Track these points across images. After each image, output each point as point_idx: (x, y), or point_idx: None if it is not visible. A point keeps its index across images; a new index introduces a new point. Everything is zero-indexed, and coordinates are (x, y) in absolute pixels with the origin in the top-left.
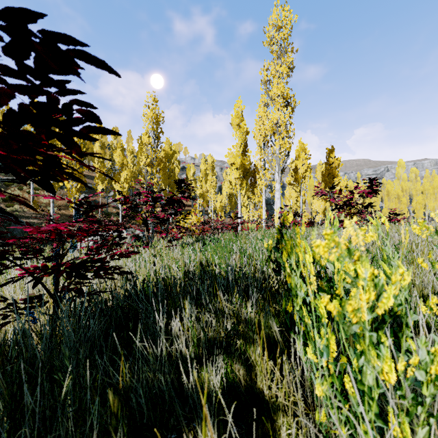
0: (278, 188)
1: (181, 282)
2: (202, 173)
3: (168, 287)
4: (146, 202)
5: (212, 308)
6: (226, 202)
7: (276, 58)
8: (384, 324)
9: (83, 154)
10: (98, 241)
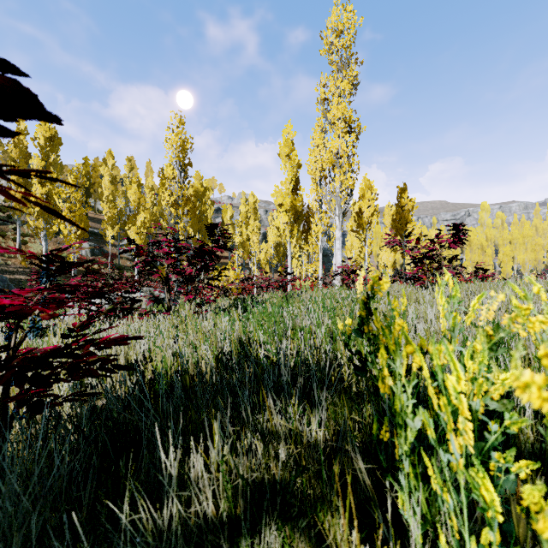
0: (339, 236)
1: (212, 371)
2: (242, 216)
3: (188, 390)
4: (167, 254)
5: (257, 430)
6: (272, 254)
7: (336, 71)
8: (547, 466)
9: (22, 173)
10: (103, 305)
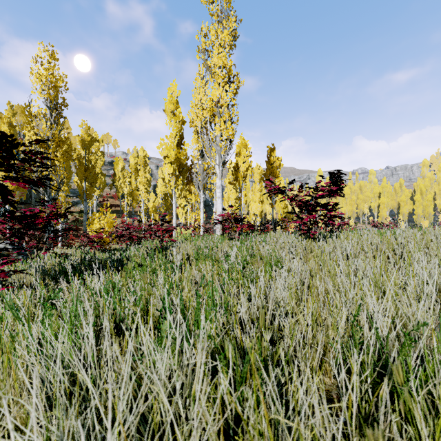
0: (219, 185)
1: None
2: (132, 168)
3: None
4: None
5: None
6: (160, 203)
7: (216, 22)
8: None
9: None
10: None
